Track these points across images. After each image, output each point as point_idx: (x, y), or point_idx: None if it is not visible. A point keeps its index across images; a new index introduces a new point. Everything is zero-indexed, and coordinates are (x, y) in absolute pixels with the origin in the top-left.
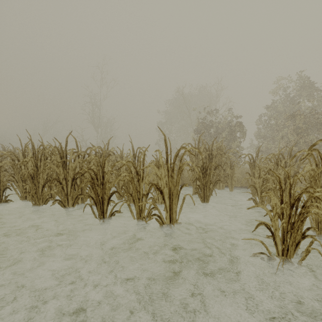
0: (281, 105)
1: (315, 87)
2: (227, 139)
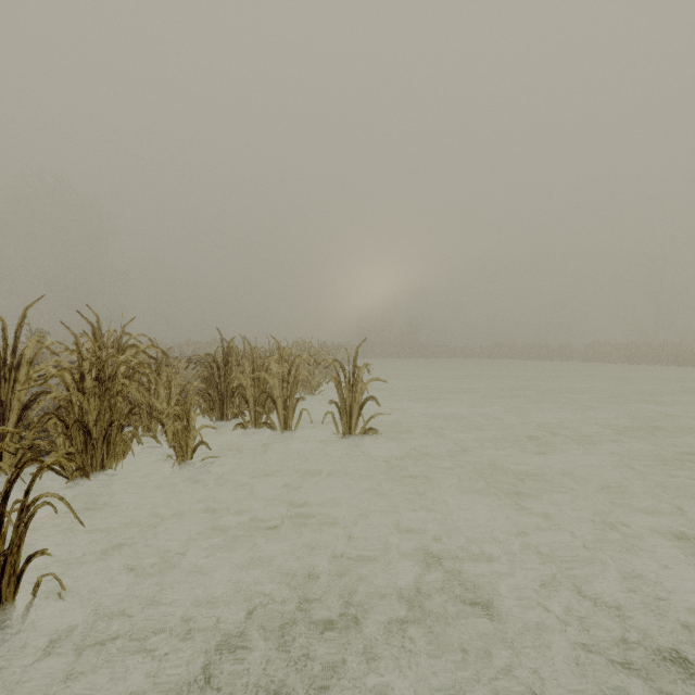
0: None
1: None
2: None
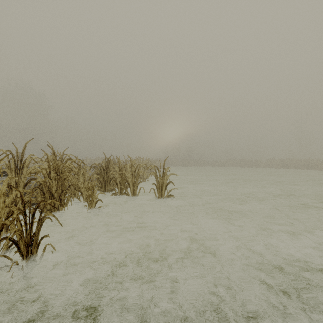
0: None
1: None
2: None
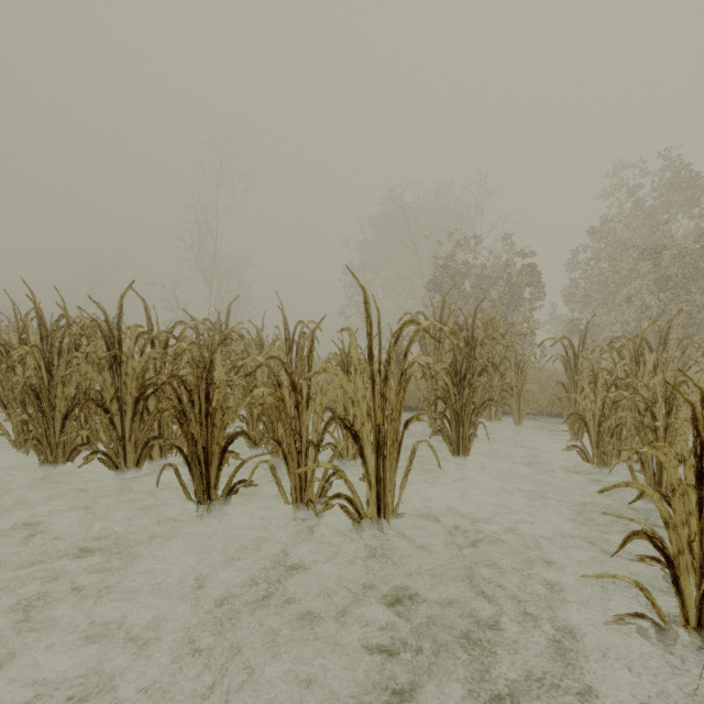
0: (624, 227)
1: (702, 186)
2: (501, 304)
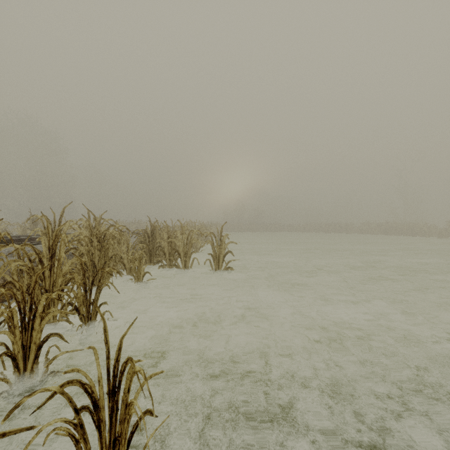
0: None
1: None
2: None
